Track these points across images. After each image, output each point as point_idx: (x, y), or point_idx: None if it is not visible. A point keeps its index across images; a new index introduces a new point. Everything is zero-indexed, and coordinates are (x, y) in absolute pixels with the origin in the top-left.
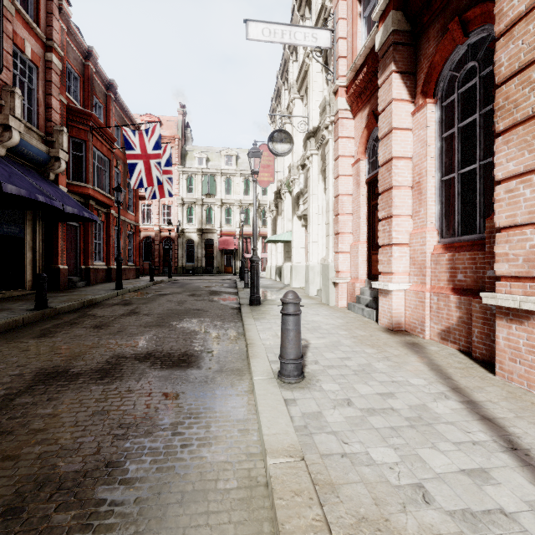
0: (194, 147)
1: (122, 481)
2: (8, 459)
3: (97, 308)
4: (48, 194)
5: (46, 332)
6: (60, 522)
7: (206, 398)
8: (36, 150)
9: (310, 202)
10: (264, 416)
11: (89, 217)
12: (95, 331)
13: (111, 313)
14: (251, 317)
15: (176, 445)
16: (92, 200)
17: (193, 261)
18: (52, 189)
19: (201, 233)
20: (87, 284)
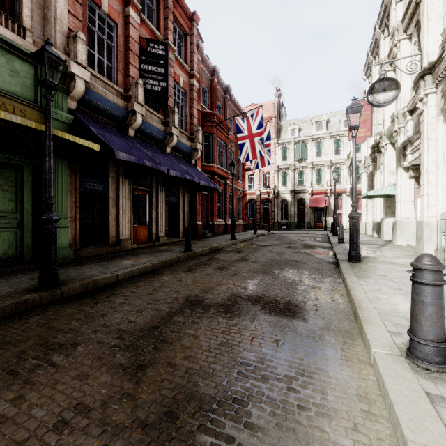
0: (287, 121)
1: (246, 423)
2: (170, 365)
3: (219, 253)
4: (191, 174)
5: (190, 268)
6: (201, 443)
7: (316, 356)
8: (185, 146)
9: (424, 149)
10: (401, 410)
11: (214, 187)
12: (219, 271)
13: (229, 258)
14: (352, 274)
15: (293, 404)
16: (215, 175)
17: (286, 217)
18: (193, 170)
19: (293, 194)
20: (213, 235)
